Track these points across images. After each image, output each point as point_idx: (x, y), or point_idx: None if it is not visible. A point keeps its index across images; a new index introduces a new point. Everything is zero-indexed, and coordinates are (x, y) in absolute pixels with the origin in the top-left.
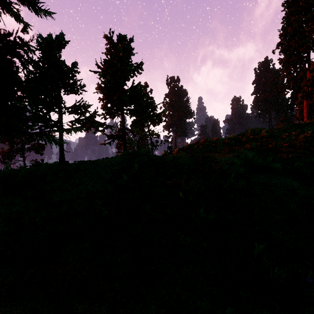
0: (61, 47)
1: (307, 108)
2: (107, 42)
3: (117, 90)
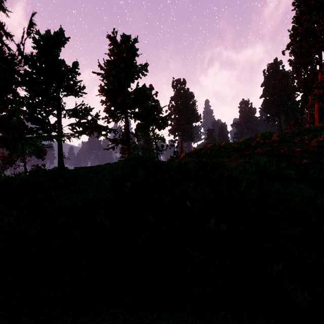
0: (59, 45)
1: (319, 111)
2: (111, 43)
3: (121, 92)
